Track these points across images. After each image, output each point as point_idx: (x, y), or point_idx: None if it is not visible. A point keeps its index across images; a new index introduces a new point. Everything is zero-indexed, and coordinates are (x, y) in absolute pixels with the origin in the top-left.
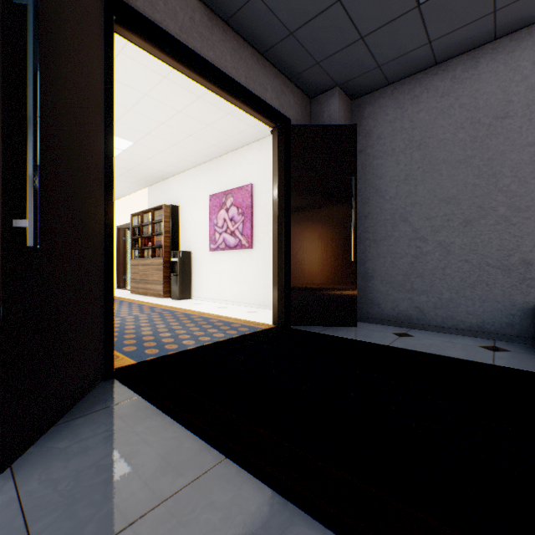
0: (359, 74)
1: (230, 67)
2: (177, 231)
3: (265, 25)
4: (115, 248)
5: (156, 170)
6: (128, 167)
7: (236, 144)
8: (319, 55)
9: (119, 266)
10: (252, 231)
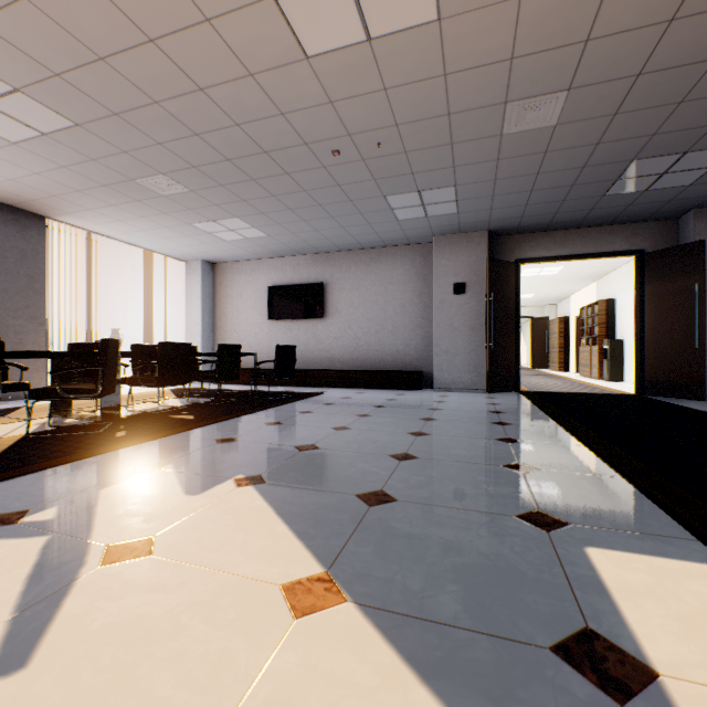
0: (700, 202)
1: (579, 249)
2: (612, 322)
3: (597, 221)
4: (574, 336)
5: (592, 272)
6: (568, 276)
7: None
8: (649, 212)
9: (577, 352)
10: None
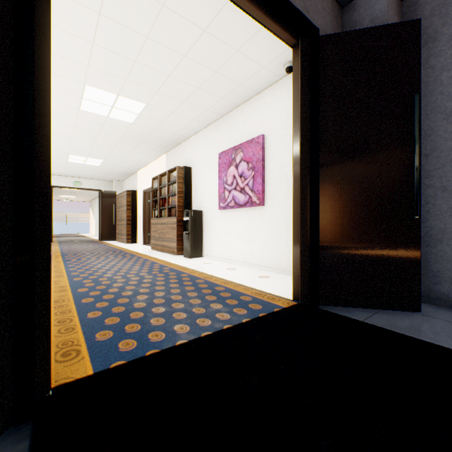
0: None
1: None
2: (190, 192)
3: None
4: (142, 209)
5: (171, 135)
6: (146, 133)
7: (245, 93)
8: None
9: (145, 225)
10: (264, 187)
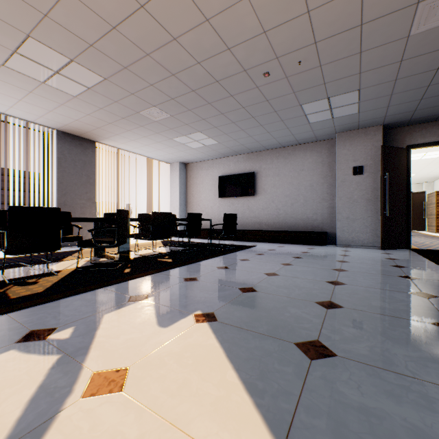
0: None
1: None
2: None
3: None
4: None
5: None
6: None
7: None
8: None
9: None
10: None
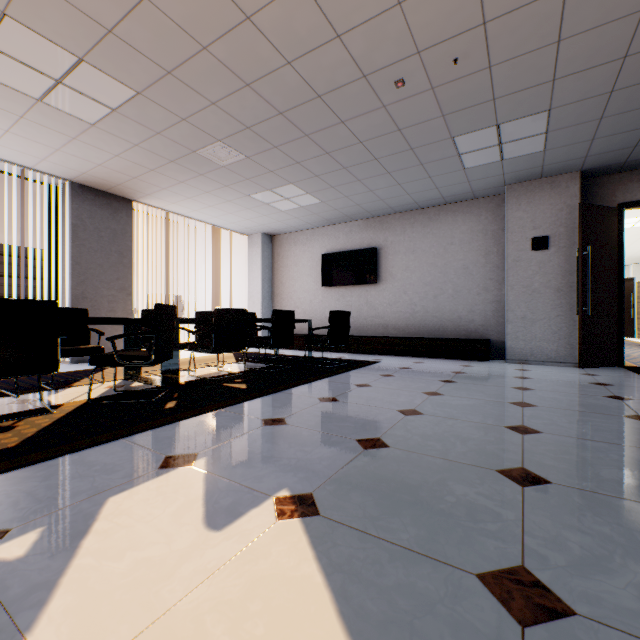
0: None
1: None
2: None
3: None
4: None
5: None
6: None
7: None
8: None
9: None
10: None
